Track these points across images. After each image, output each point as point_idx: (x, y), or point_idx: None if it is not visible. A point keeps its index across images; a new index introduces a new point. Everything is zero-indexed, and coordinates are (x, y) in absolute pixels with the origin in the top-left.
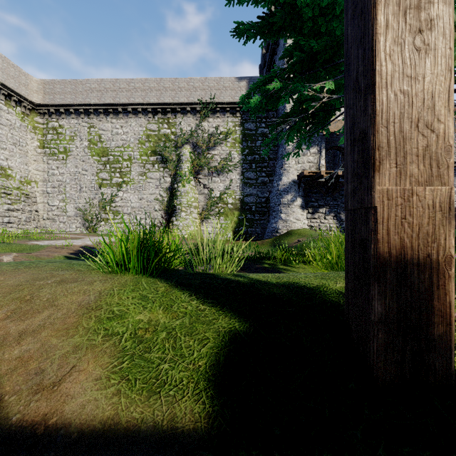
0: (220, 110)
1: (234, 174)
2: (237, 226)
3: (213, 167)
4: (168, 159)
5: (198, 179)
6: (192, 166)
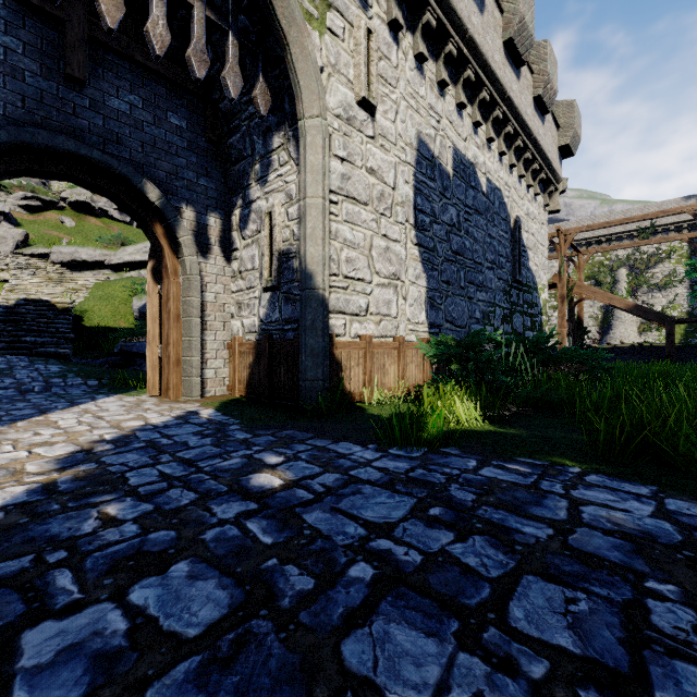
0: (662, 230)
1: (679, 288)
2: (684, 338)
3: (653, 284)
4: (602, 282)
5: (635, 297)
6: (629, 286)
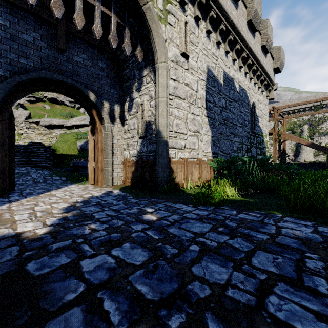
0: (325, 106)
1: None
2: None
3: (321, 133)
4: (295, 132)
5: (312, 139)
6: (309, 133)
